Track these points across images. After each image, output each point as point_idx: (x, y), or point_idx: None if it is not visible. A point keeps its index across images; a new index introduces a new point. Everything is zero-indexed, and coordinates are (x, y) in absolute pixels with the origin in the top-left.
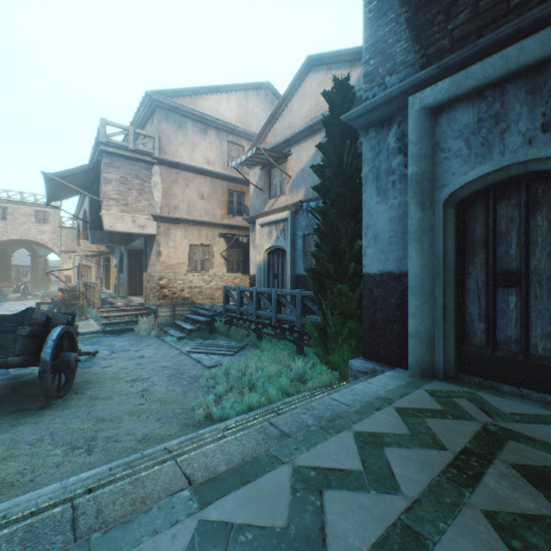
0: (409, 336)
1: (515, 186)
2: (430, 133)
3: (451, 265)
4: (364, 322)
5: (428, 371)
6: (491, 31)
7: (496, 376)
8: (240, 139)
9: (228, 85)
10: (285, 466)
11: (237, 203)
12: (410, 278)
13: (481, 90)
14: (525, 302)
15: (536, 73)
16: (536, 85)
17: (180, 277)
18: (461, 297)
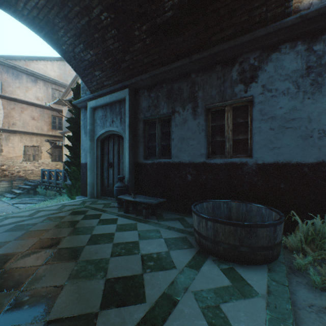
0: (87, 185)
1: (112, 137)
2: (94, 116)
3: (99, 160)
4: (81, 181)
5: (93, 196)
6: (103, 89)
7: (108, 195)
8: (61, 87)
9: (52, 57)
10: (3, 216)
11: (58, 123)
12: (88, 165)
13: (103, 106)
14: (113, 172)
15: (111, 106)
16: (111, 109)
17: (17, 164)
18: (103, 171)
